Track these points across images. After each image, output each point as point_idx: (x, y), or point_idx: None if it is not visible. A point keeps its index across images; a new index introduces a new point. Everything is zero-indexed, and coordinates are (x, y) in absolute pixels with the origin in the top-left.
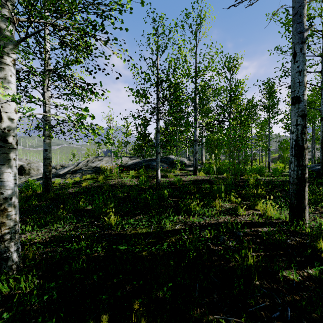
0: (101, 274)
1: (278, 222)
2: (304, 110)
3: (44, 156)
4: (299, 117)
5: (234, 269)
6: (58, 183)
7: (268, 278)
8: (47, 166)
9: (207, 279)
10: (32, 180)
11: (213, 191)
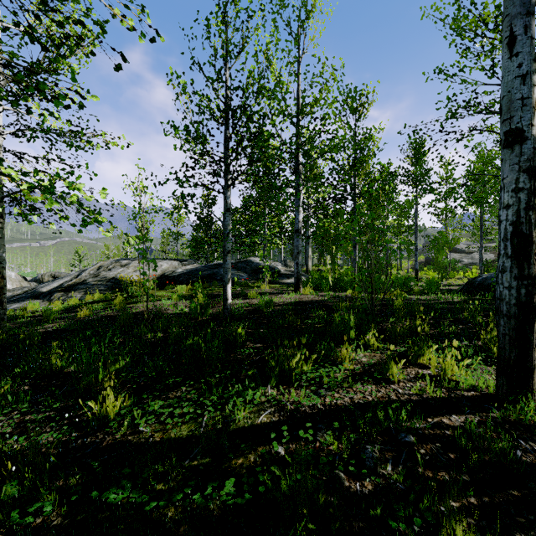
0: None
1: (474, 396)
2: (532, 159)
3: None
4: (522, 173)
5: None
6: (33, 310)
7: None
8: None
9: None
10: None
11: (334, 325)
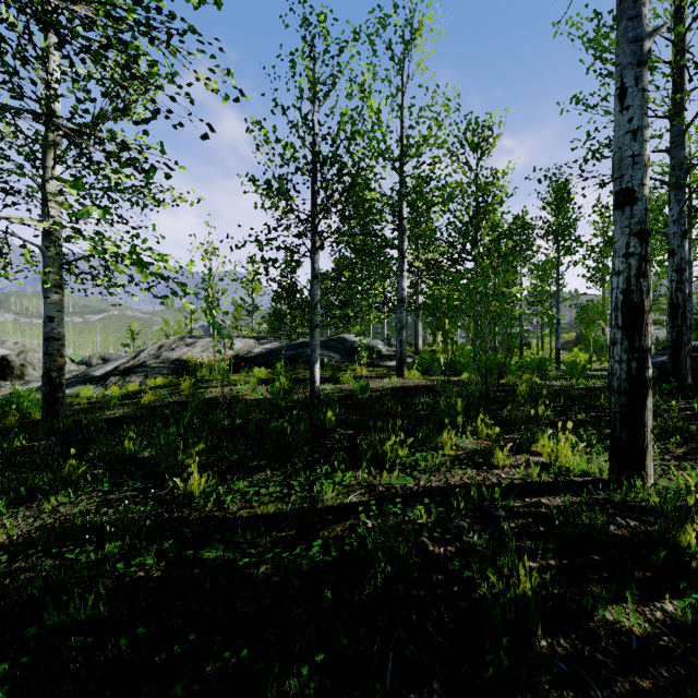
0: (141, 633)
1: (584, 481)
2: (643, 222)
3: (46, 333)
4: (633, 237)
5: (485, 607)
6: (87, 397)
7: (569, 629)
8: (54, 356)
9: (416, 638)
10: (25, 391)
11: (439, 411)
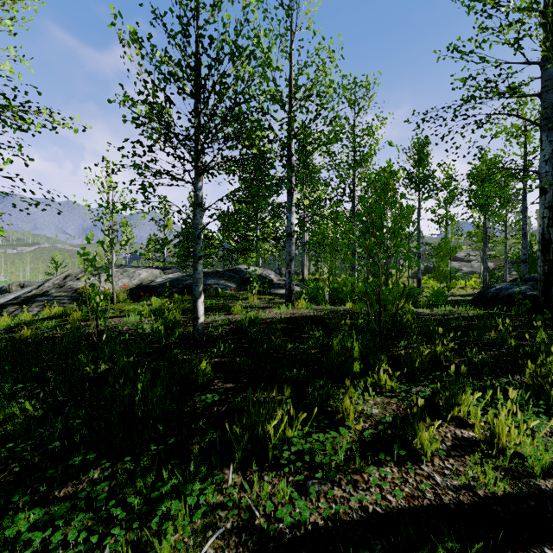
0: None
1: None
2: None
3: None
4: None
5: None
6: None
7: None
8: None
9: None
10: None
11: (332, 355)
